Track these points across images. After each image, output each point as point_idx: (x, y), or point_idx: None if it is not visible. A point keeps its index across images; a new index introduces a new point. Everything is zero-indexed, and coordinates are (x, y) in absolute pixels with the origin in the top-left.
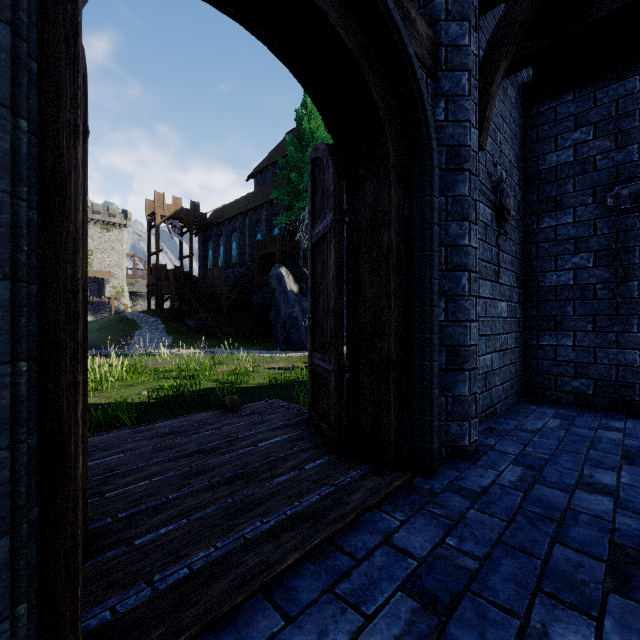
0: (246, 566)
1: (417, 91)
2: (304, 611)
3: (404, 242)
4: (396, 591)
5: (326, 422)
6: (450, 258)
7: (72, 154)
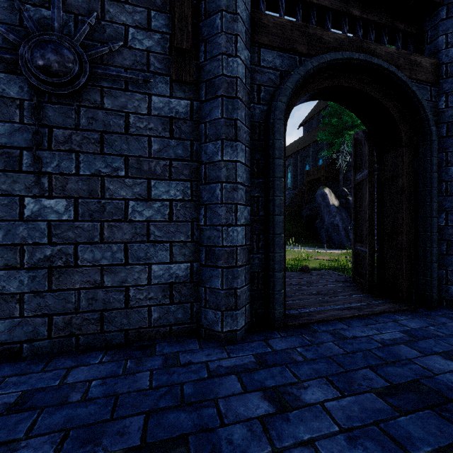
0: (330, 313)
1: (419, 105)
2: (355, 327)
3: (413, 182)
4: (396, 331)
5: (363, 279)
6: (449, 188)
7: (284, 180)
